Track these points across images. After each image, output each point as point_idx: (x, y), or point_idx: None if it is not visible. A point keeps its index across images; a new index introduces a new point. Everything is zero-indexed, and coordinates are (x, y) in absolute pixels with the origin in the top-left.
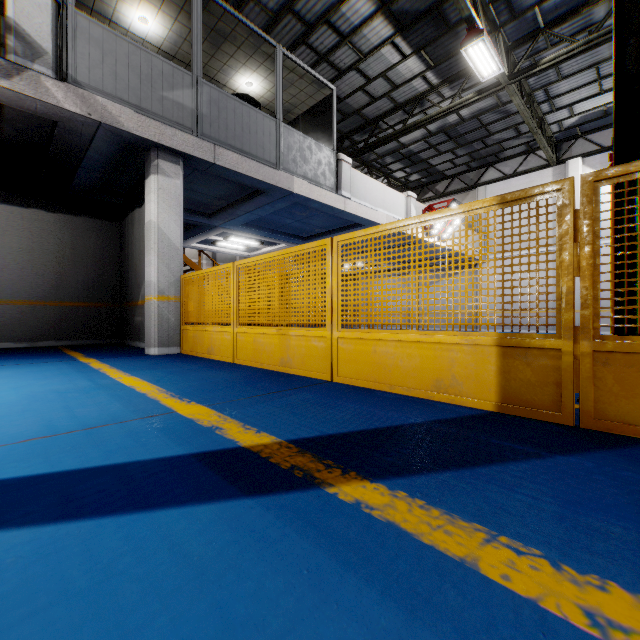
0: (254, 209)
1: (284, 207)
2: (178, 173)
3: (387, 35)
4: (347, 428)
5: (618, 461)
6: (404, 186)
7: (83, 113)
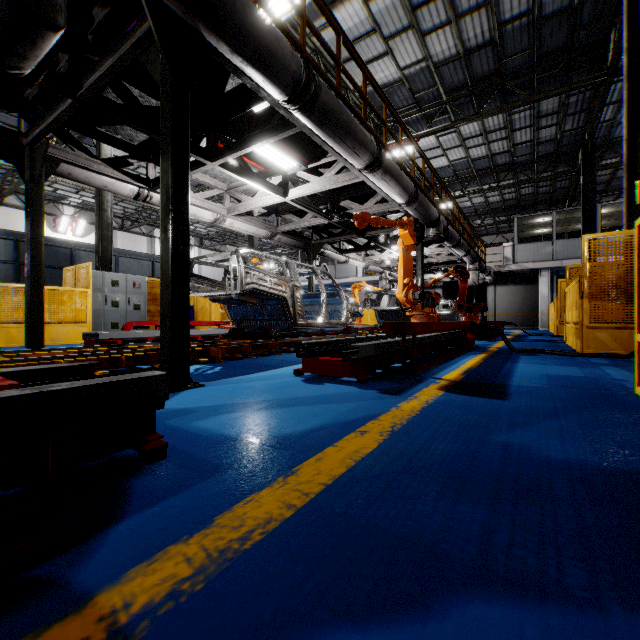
0: None
1: None
2: (547, 274)
3: None
4: None
5: None
6: None
7: (518, 269)
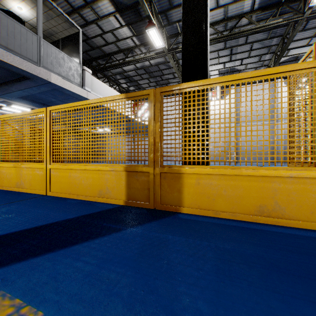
0: (25, 88)
1: (48, 90)
2: None
3: (112, 11)
4: (12, 230)
5: (155, 226)
6: (127, 92)
7: None
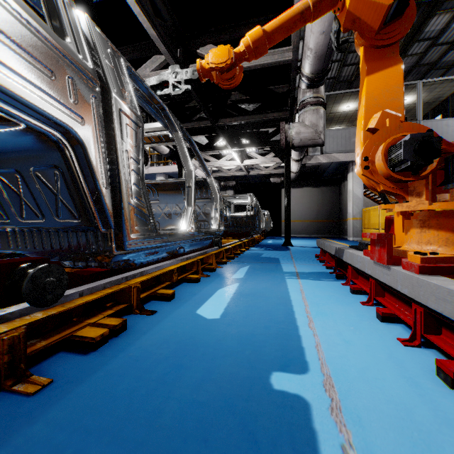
0: None
1: None
2: None
3: None
4: None
5: None
6: None
7: (327, 161)
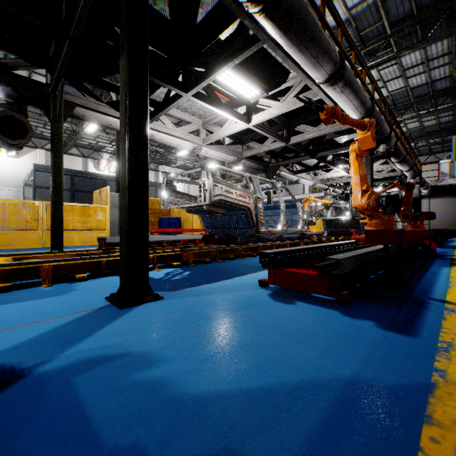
0: None
1: None
2: None
3: None
4: None
5: None
6: None
7: (455, 183)
